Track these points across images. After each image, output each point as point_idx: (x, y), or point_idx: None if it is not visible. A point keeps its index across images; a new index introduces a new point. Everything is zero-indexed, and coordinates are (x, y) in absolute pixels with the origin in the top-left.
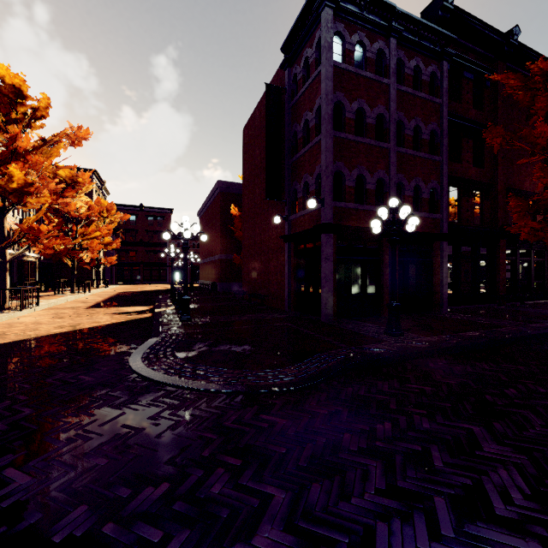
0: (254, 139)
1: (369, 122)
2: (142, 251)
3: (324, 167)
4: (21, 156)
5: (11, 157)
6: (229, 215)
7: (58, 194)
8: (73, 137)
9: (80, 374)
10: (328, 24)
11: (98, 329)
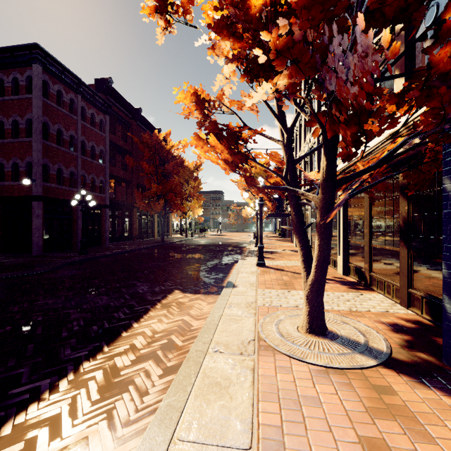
0: None
1: (65, 138)
2: None
3: (36, 160)
4: None
5: None
6: None
7: None
8: None
9: None
10: (39, 74)
11: None
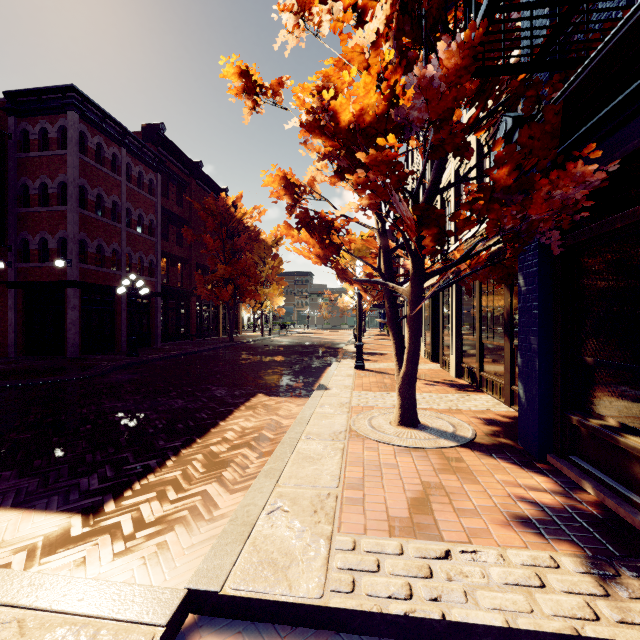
0: None
1: (107, 205)
2: None
3: (71, 235)
4: None
5: None
6: None
7: None
8: None
9: None
10: (75, 125)
11: None
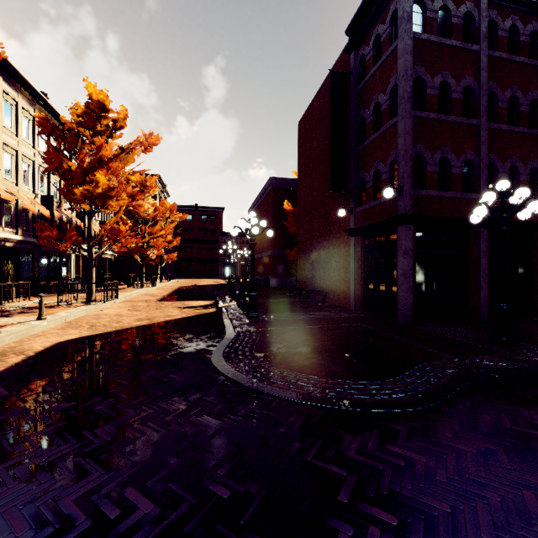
0: (312, 131)
1: (454, 96)
2: (197, 248)
3: (402, 151)
4: (105, 163)
5: (97, 166)
6: (281, 211)
7: (131, 198)
8: (145, 144)
9: (170, 372)
10: None
11: (172, 323)
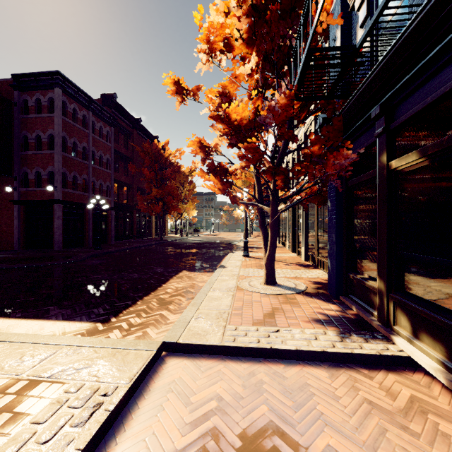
0: None
1: (79, 149)
2: None
3: (57, 170)
4: None
5: None
6: None
7: None
8: None
9: None
10: (60, 97)
11: None
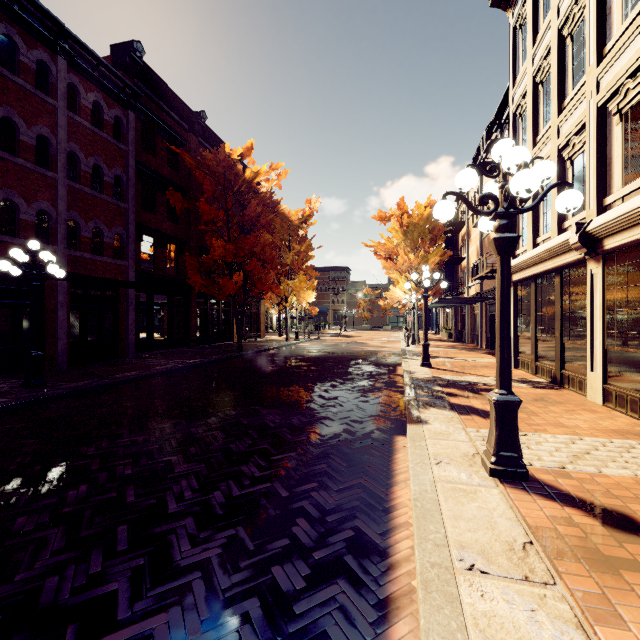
0: None
1: (25, 139)
2: None
3: None
4: None
5: None
6: None
7: None
8: None
9: None
10: None
11: None
